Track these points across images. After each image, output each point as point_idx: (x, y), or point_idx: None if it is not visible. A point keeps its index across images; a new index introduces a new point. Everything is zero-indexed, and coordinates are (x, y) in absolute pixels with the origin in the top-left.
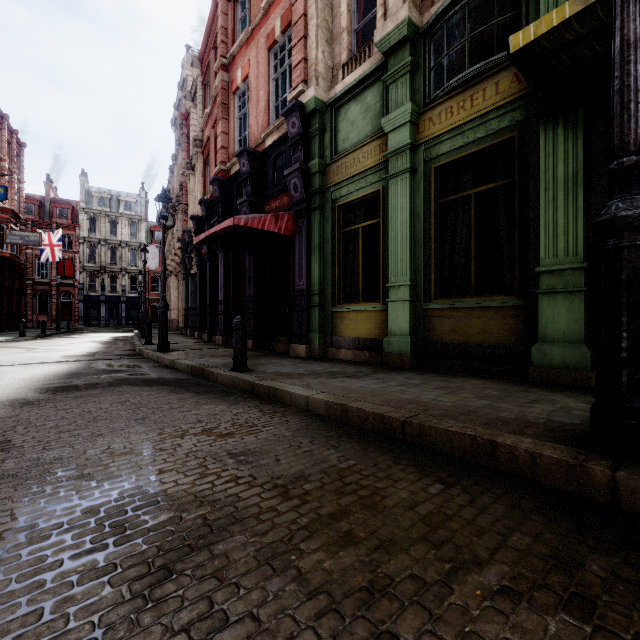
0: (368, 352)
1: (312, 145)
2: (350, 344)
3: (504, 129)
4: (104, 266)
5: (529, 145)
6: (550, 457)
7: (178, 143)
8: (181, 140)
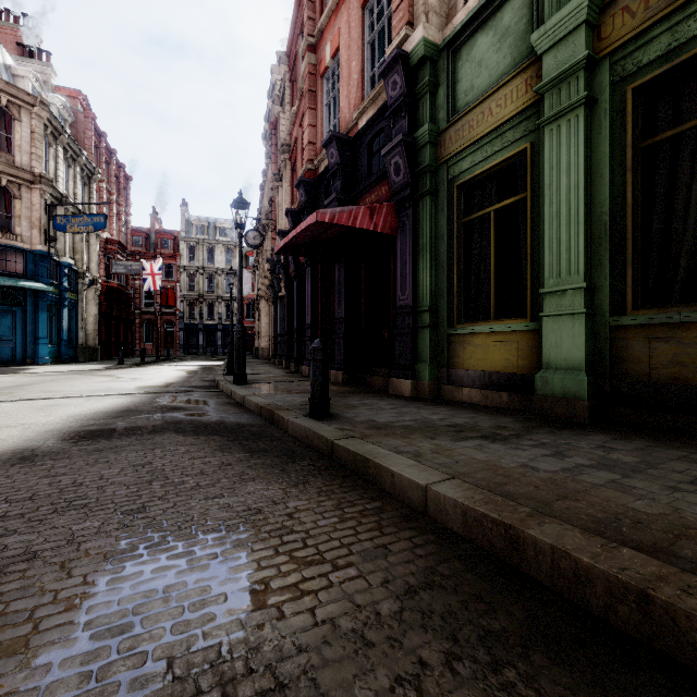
0: (506, 393)
1: (420, 109)
2: (476, 380)
3: None
4: (202, 294)
5: None
6: None
7: (268, 156)
8: (270, 152)
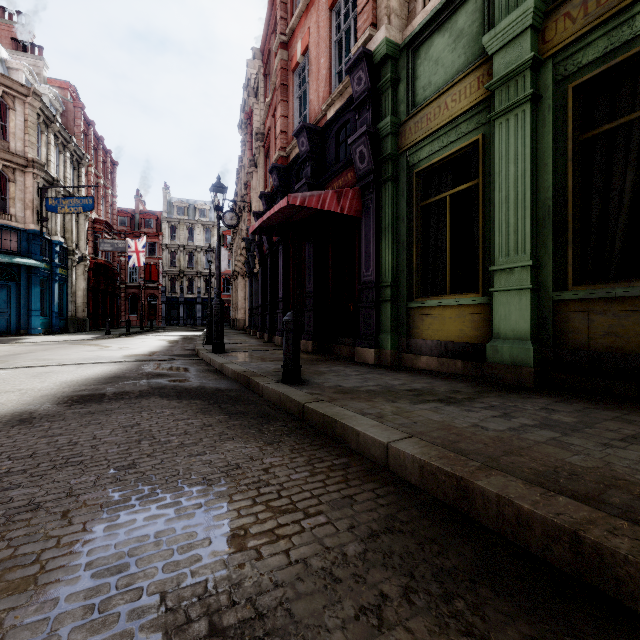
0: (460, 361)
1: (382, 102)
2: (433, 349)
3: None
4: (183, 270)
5: None
6: None
7: (243, 144)
8: (245, 139)
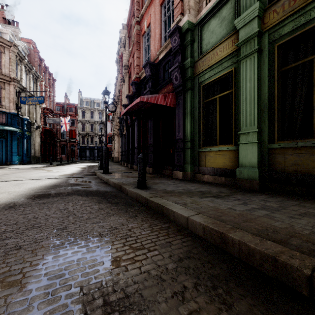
0: (224, 177)
1: (186, 51)
2: (211, 172)
3: None
4: (88, 133)
5: None
6: None
7: (118, 71)
8: (119, 68)
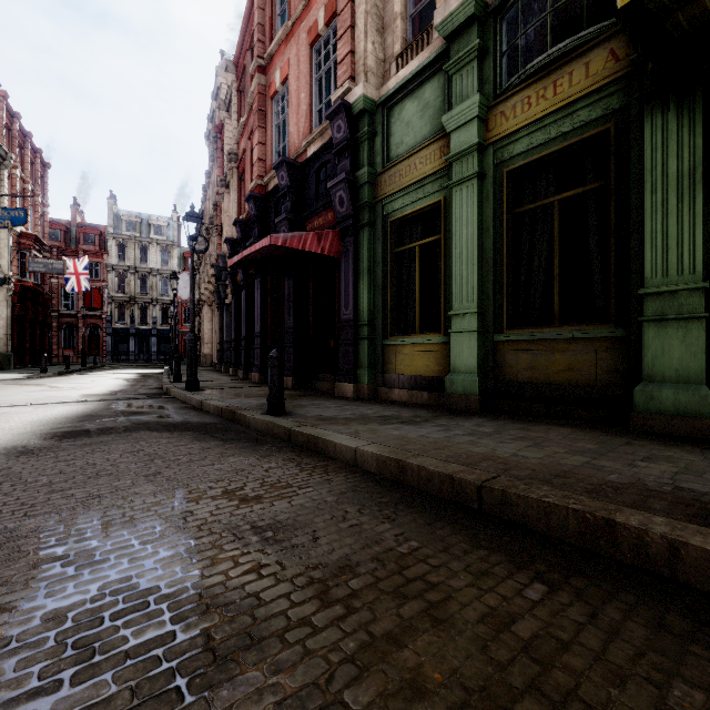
0: (426, 392)
1: (360, 152)
2: (405, 383)
3: (596, 120)
4: (134, 296)
5: (629, 138)
6: (701, 549)
7: (212, 159)
8: (215, 155)
